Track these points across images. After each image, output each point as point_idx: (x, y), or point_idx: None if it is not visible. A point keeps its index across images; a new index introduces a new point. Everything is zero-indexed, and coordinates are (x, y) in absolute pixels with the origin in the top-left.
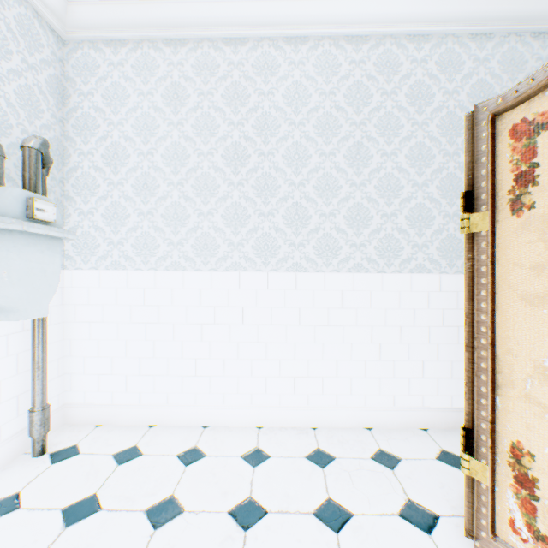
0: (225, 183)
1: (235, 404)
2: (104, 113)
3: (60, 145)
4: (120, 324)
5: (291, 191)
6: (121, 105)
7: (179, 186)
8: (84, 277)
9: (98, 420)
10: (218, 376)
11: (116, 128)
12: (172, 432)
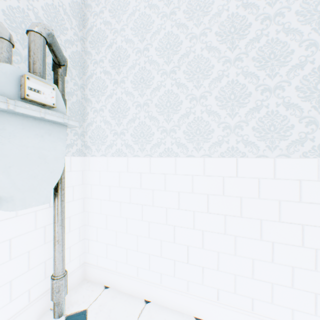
0: (219, 62)
1: (230, 304)
2: (110, 25)
3: (81, 59)
4: (121, 203)
5: (309, 54)
6: (122, 14)
7: (171, 74)
8: (96, 163)
9: (105, 282)
10: (211, 268)
11: (118, 35)
12: (165, 319)
